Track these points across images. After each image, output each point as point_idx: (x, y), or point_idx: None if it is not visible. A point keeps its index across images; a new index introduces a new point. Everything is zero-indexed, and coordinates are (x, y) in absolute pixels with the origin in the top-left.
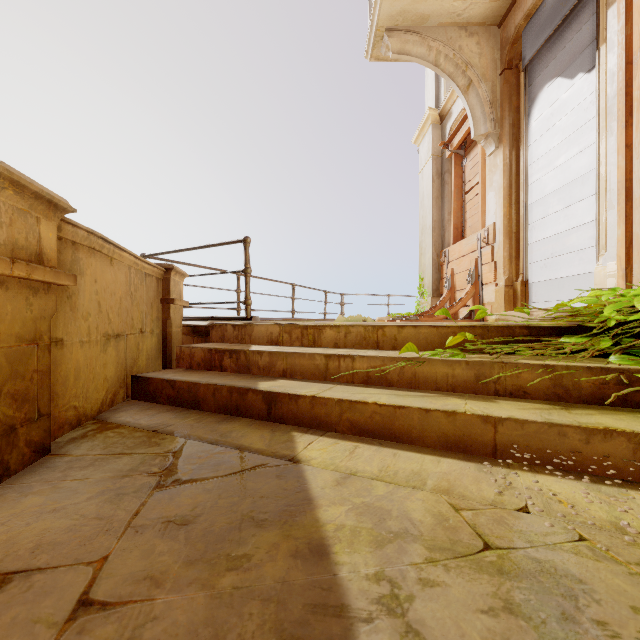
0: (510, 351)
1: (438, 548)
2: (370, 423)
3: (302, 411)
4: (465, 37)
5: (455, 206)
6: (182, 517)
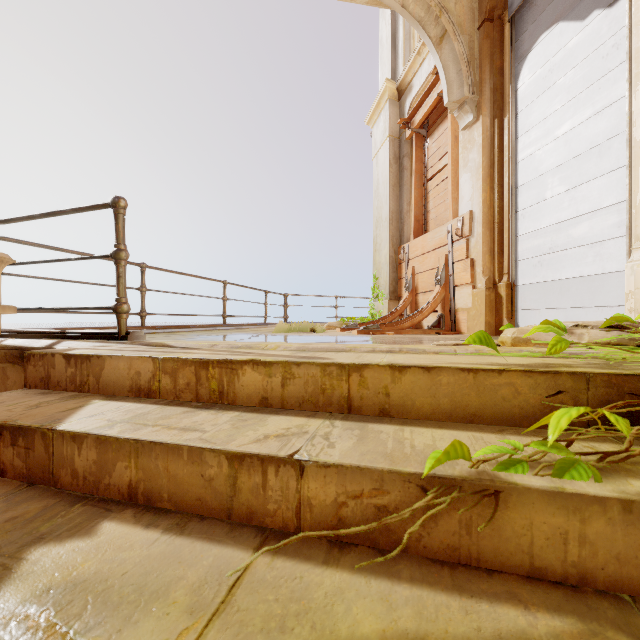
0: None
1: None
2: None
3: None
4: None
5: (416, 195)
6: None
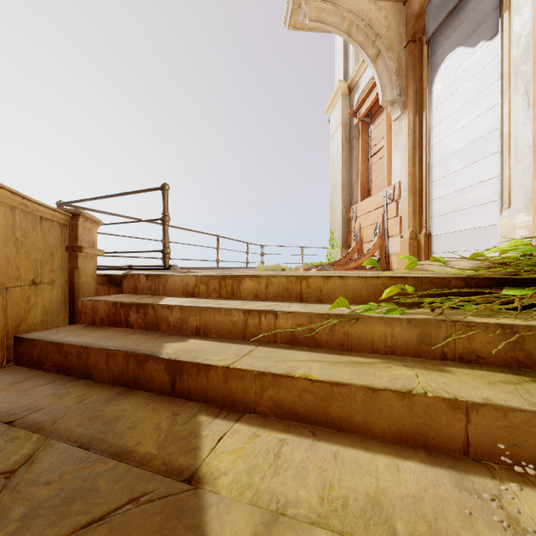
0: (453, 306)
1: None
2: (299, 403)
3: (213, 385)
4: (374, 10)
5: (362, 168)
6: None
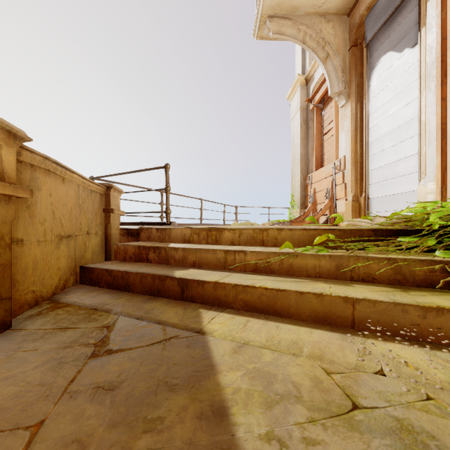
0: (361, 247)
1: (316, 408)
2: (258, 302)
3: (207, 293)
4: (324, 23)
5: (316, 144)
6: (109, 383)
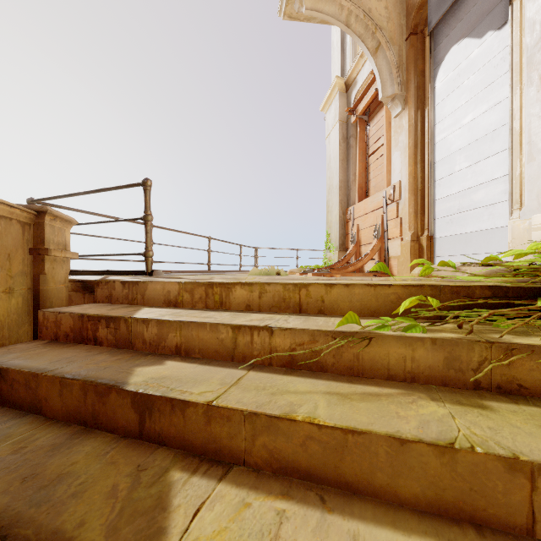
0: (483, 321)
1: None
2: (302, 455)
3: (192, 427)
4: (374, 0)
5: (360, 167)
6: None
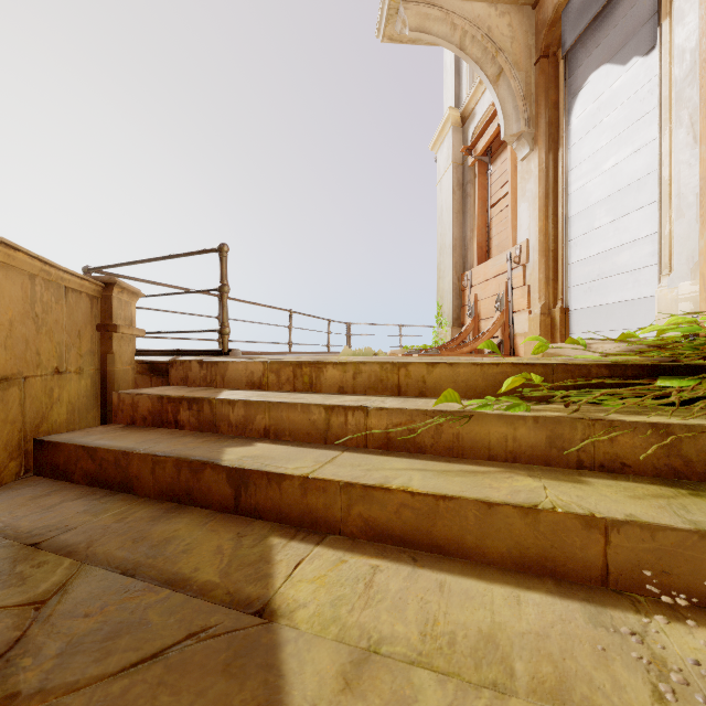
0: (592, 400)
1: None
2: (396, 522)
3: (288, 500)
4: (495, 16)
5: (479, 222)
6: None
